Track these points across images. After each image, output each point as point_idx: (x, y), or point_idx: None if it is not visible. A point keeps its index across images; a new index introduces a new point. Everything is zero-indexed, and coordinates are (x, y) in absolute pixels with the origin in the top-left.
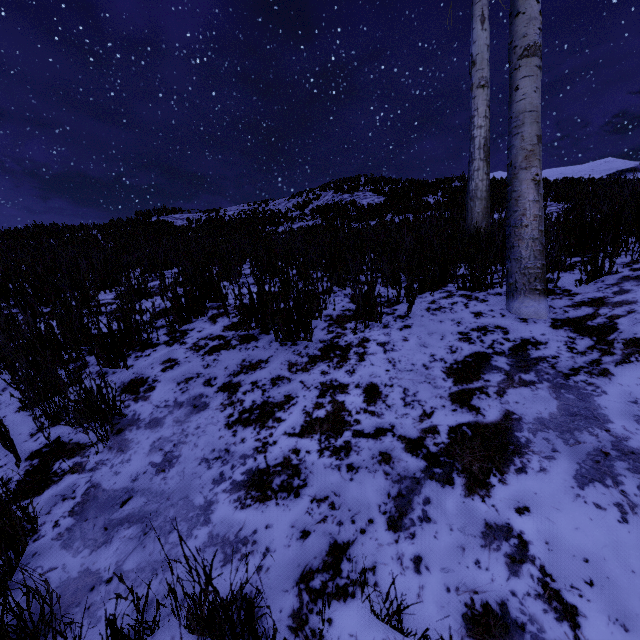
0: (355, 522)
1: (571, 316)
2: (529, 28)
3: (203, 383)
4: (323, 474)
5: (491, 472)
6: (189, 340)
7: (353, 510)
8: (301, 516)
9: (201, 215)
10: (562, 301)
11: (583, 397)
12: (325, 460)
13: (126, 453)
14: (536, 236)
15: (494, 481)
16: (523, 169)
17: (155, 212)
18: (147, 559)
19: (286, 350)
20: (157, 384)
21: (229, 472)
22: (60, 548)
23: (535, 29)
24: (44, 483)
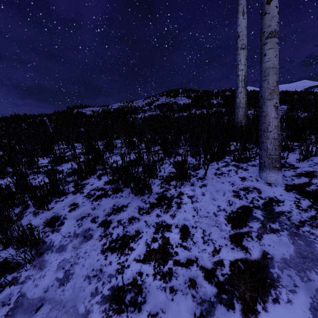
0: None
1: (296, 183)
2: (272, 22)
3: (91, 220)
4: (155, 294)
5: (257, 300)
6: (85, 190)
7: None
8: None
9: (99, 108)
10: (290, 172)
11: (309, 243)
12: (157, 282)
13: (43, 270)
14: (276, 137)
15: (259, 308)
16: (268, 100)
17: (76, 107)
18: None
19: (137, 199)
20: (65, 220)
21: (101, 287)
22: None
23: (275, 22)
24: None
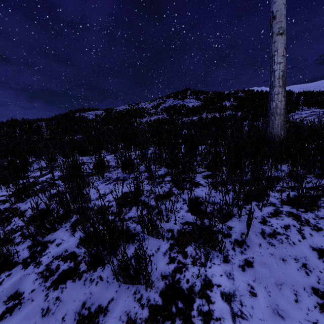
0: None
1: None
2: None
3: None
4: None
5: None
6: (44, 259)
7: None
8: None
9: (103, 112)
10: None
11: None
12: None
13: None
14: None
15: None
16: None
17: (78, 111)
18: None
19: (127, 289)
20: None
21: None
22: None
23: None
24: None
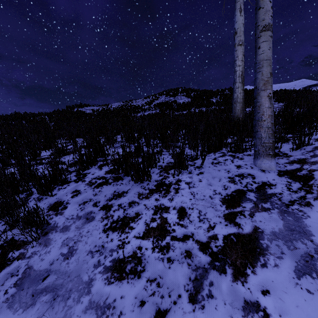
0: (171, 296)
1: (288, 169)
2: (266, 16)
3: (92, 205)
4: (154, 263)
5: (247, 266)
6: (87, 179)
7: (170, 288)
8: (141, 291)
9: (99, 107)
10: (283, 160)
11: (297, 219)
12: (155, 254)
13: (48, 247)
14: (269, 126)
15: (249, 272)
16: (262, 90)
17: (76, 106)
18: (54, 316)
19: (137, 186)
20: (68, 205)
21: (103, 260)
22: (6, 308)
23: (269, 16)
24: (2, 265)
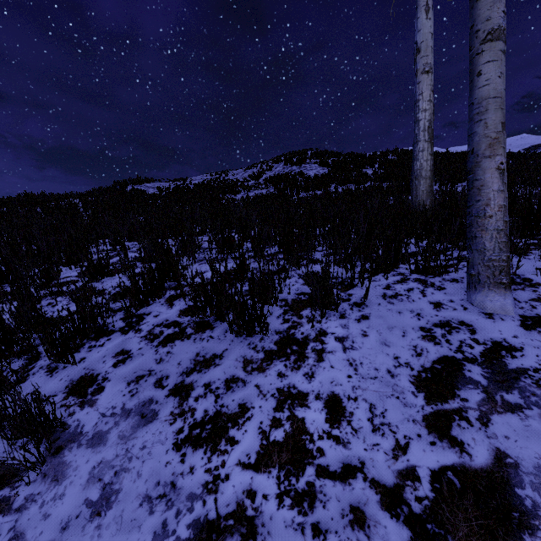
0: None
1: (540, 313)
2: (493, 11)
3: (154, 383)
4: (284, 538)
5: None
6: (144, 327)
7: None
8: None
9: (170, 184)
10: (526, 293)
11: None
12: (285, 513)
13: (61, 484)
14: (501, 227)
15: None
16: (487, 157)
17: (130, 182)
18: None
19: (241, 342)
20: (106, 384)
21: (173, 522)
22: None
23: (499, 12)
24: None
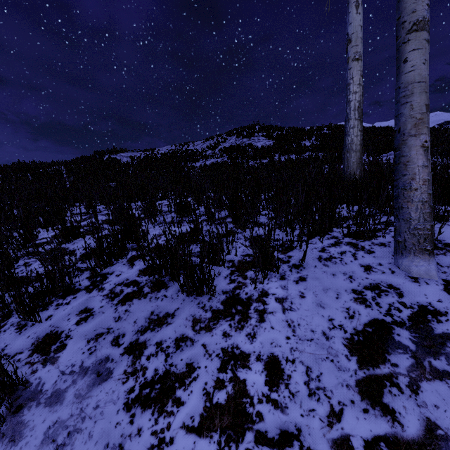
0: None
1: None
2: (418, 4)
3: (111, 341)
4: None
5: None
6: (107, 286)
7: None
8: None
9: (141, 153)
10: (447, 258)
11: None
12: None
13: (17, 445)
14: (425, 199)
15: None
16: (412, 136)
17: (107, 152)
18: None
19: (191, 302)
20: (68, 341)
21: None
22: None
23: (424, 5)
24: None
